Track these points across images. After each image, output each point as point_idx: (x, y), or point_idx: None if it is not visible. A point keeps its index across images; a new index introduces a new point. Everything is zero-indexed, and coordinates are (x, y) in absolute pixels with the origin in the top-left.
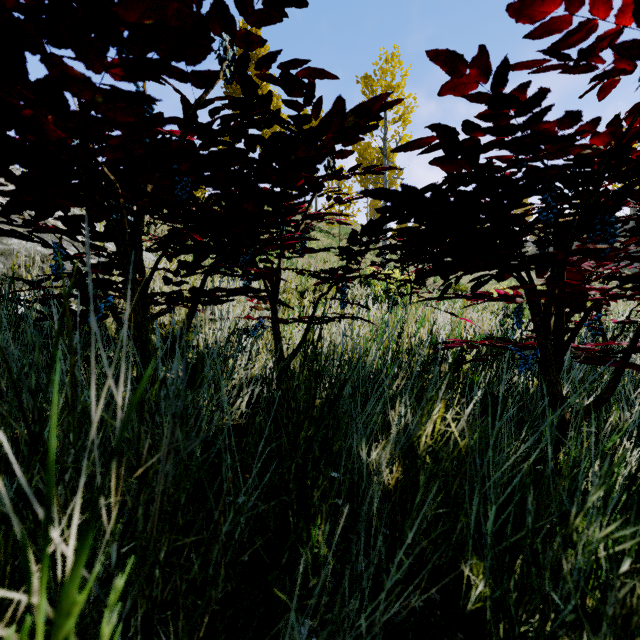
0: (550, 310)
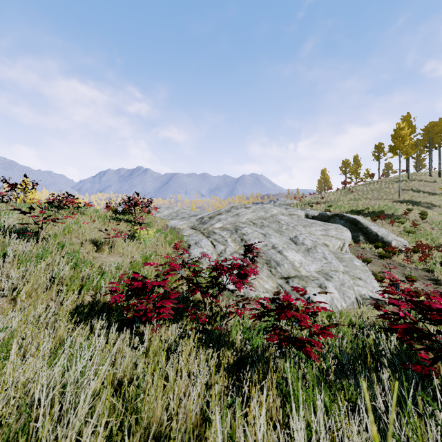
0: None
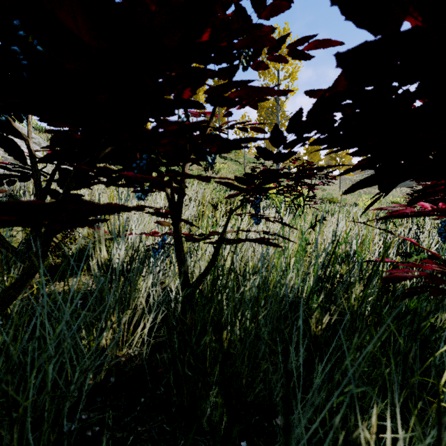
0: None
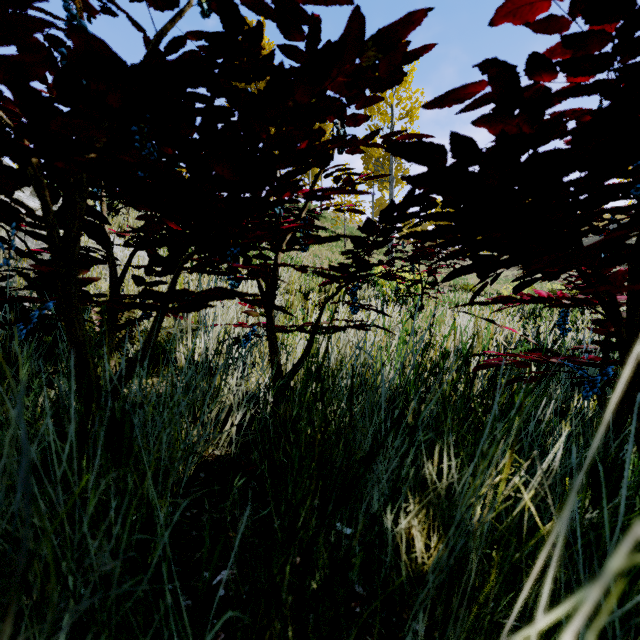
0: (638, 319)
